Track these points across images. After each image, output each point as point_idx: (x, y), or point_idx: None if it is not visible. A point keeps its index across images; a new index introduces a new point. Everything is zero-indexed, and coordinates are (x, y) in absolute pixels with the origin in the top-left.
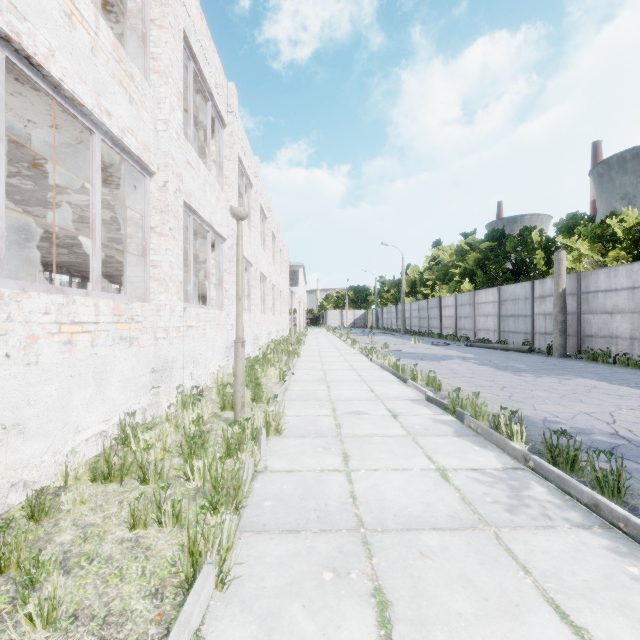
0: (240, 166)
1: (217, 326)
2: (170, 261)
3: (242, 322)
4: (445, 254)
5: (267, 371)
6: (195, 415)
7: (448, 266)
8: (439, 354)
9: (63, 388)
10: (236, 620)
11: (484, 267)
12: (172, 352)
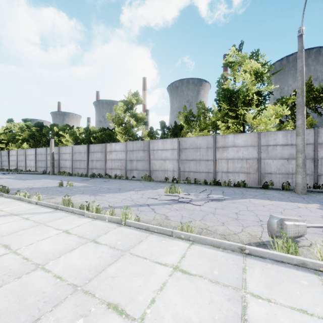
0: None
1: None
2: None
3: None
4: (15, 127)
5: None
6: None
7: (16, 134)
8: None
9: None
10: None
11: (33, 138)
12: None
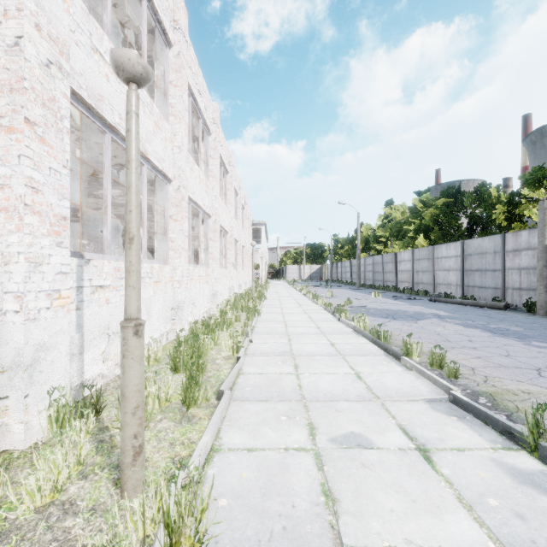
0: (194, 105)
1: (156, 284)
2: (29, 177)
3: (136, 285)
4: (397, 212)
5: (221, 336)
6: (35, 478)
7: (401, 223)
8: (408, 311)
9: None
10: None
11: (440, 223)
12: (36, 334)
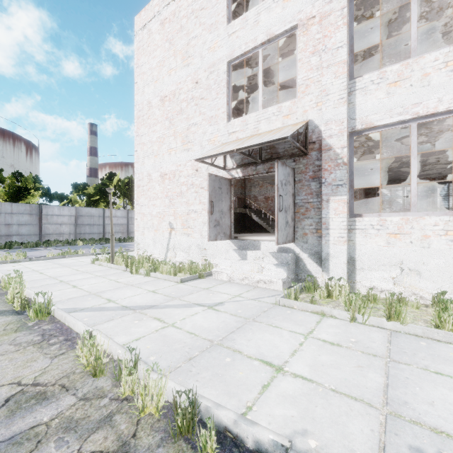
0: None
1: None
2: None
3: None
4: None
5: None
6: None
7: None
8: None
9: (449, 263)
10: (338, 323)
11: None
12: None
